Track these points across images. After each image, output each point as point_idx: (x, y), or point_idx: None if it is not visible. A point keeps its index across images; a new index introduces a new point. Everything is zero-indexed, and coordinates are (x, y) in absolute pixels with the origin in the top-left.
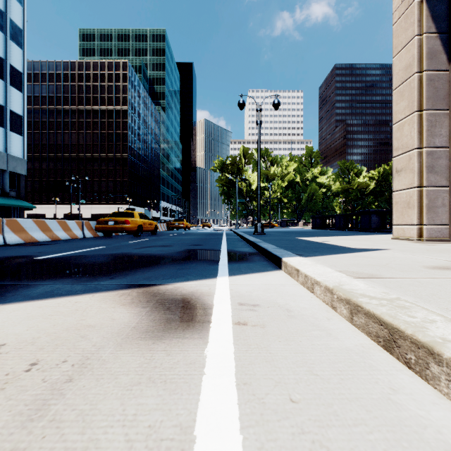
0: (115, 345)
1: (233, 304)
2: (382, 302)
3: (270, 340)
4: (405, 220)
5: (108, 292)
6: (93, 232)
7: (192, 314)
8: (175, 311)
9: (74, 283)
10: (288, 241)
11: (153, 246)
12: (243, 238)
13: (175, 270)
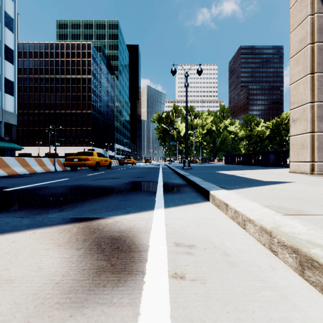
0: (21, 321)
1: (169, 244)
2: None
3: (216, 310)
4: (300, 158)
5: (51, 228)
6: (63, 166)
7: (125, 260)
8: (109, 255)
9: (24, 216)
10: (210, 174)
11: (105, 179)
12: (175, 171)
13: (119, 201)
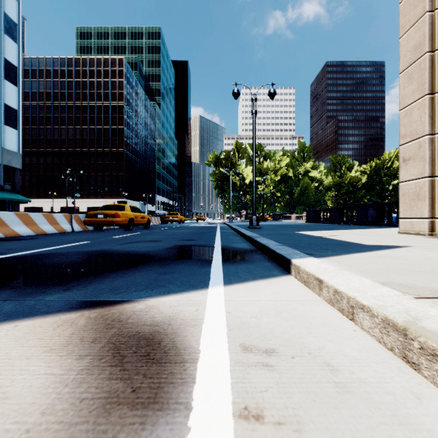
0: None
1: (232, 347)
2: None
3: None
4: (414, 213)
5: (44, 318)
6: (83, 225)
7: (158, 380)
8: (131, 370)
9: (8, 299)
10: (288, 236)
11: (140, 242)
12: (238, 232)
13: (156, 275)
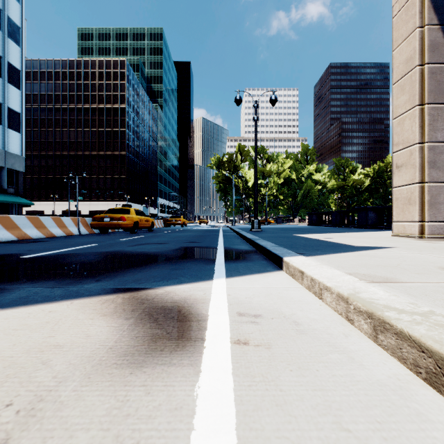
0: (82, 377)
1: (231, 314)
2: (416, 318)
3: (279, 369)
4: (406, 216)
5: (90, 298)
6: (89, 228)
7: (182, 328)
8: (163, 324)
9: (55, 287)
10: (286, 238)
11: (148, 244)
12: (240, 235)
13: (168, 270)
